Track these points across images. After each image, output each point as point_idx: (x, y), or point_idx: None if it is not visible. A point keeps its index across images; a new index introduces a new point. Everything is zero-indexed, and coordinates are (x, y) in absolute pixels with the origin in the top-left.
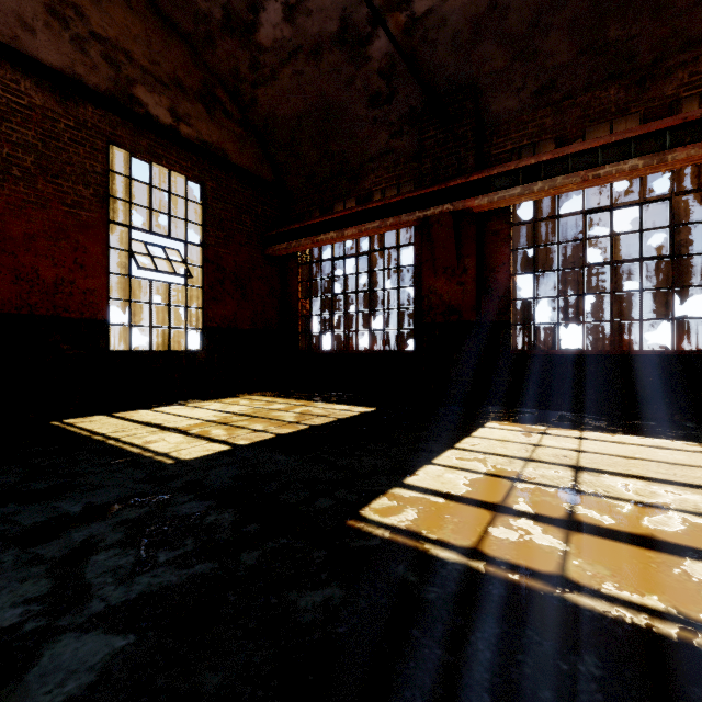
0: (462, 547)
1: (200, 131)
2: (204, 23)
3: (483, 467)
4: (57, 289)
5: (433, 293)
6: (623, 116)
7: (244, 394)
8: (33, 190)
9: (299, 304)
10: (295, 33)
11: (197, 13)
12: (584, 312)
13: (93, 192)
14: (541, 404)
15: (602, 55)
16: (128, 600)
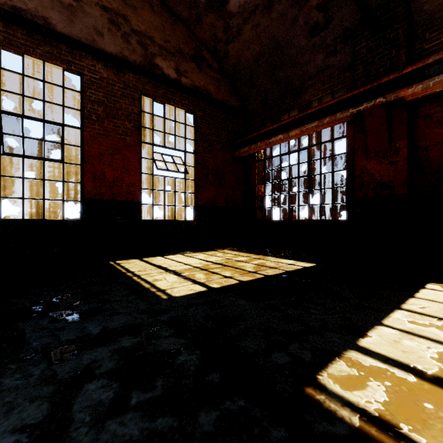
0: None
1: (193, 80)
2: (195, 8)
3: None
4: (114, 183)
5: (365, 173)
6: None
7: (220, 248)
8: (102, 127)
9: (256, 188)
10: None
11: (191, 3)
12: None
13: (133, 125)
14: None
15: None
16: None
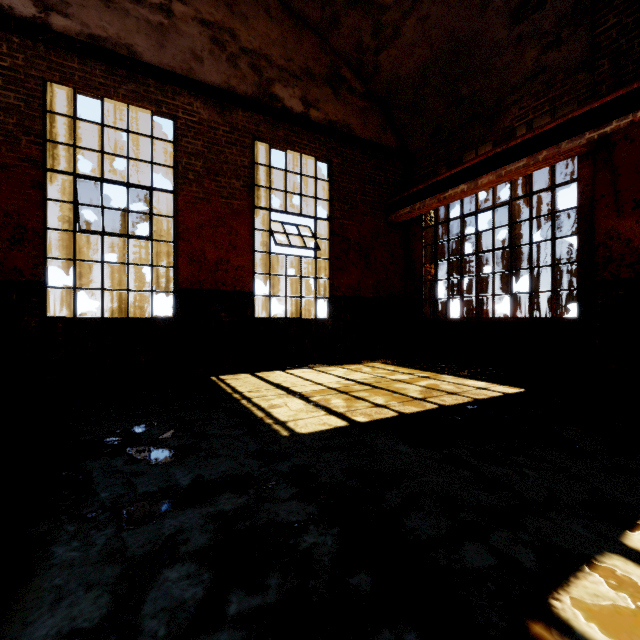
0: None
1: (327, 112)
2: (330, 6)
3: None
4: (217, 267)
5: (614, 238)
6: None
7: (367, 361)
8: (201, 188)
9: (423, 269)
10: None
11: None
12: None
13: (242, 183)
14: None
15: None
16: None
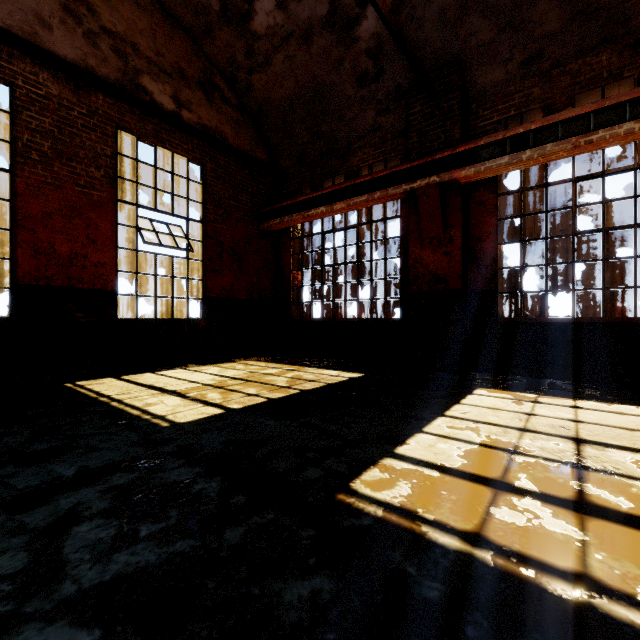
0: (463, 532)
1: (200, 116)
2: (203, 15)
3: (476, 437)
4: (71, 262)
5: (420, 263)
6: (616, 81)
7: (240, 359)
8: (50, 172)
9: (292, 275)
10: (287, 19)
11: (197, 6)
12: (573, 279)
13: (104, 173)
14: (528, 371)
15: (594, 20)
16: (102, 583)
